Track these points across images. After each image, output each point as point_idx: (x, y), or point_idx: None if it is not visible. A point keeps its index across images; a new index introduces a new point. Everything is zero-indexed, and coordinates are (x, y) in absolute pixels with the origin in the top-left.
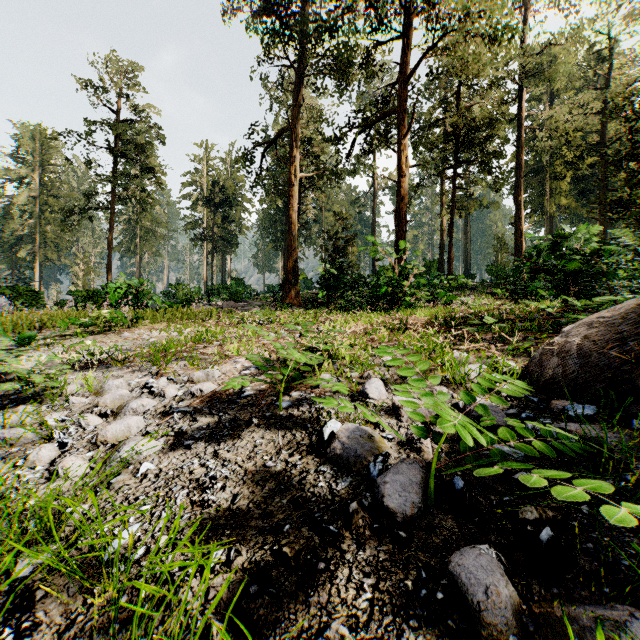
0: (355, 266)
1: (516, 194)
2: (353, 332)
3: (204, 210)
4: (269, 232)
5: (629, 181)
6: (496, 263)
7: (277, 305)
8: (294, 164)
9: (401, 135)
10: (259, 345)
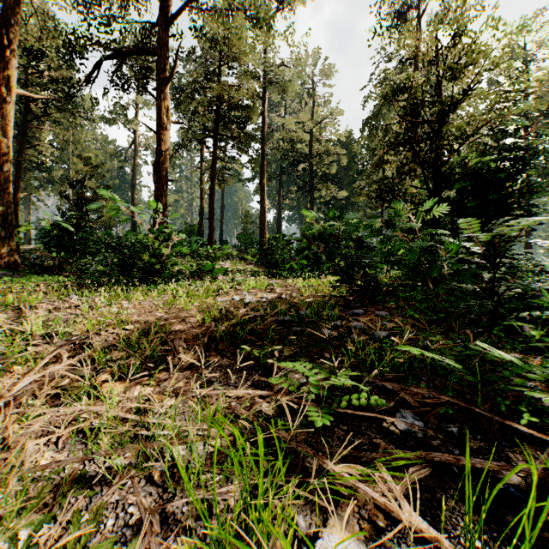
0: (111, 222)
1: (261, 178)
2: (37, 381)
3: None
4: None
5: (400, 171)
6: (244, 232)
7: None
8: (6, 71)
9: (161, 81)
10: None
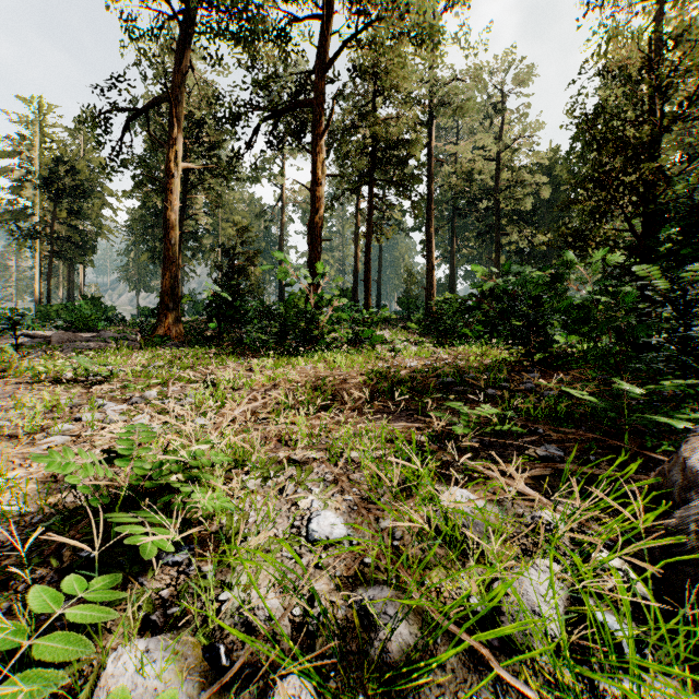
0: (259, 290)
1: (428, 226)
2: (245, 411)
3: (36, 196)
4: (143, 238)
5: (593, 210)
6: (406, 295)
7: (141, 340)
8: (173, 147)
9: (315, 133)
10: (5, 475)
